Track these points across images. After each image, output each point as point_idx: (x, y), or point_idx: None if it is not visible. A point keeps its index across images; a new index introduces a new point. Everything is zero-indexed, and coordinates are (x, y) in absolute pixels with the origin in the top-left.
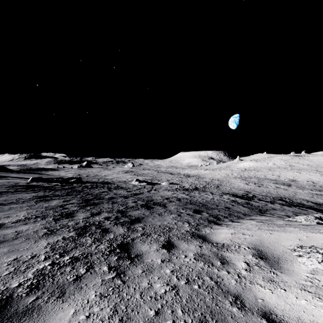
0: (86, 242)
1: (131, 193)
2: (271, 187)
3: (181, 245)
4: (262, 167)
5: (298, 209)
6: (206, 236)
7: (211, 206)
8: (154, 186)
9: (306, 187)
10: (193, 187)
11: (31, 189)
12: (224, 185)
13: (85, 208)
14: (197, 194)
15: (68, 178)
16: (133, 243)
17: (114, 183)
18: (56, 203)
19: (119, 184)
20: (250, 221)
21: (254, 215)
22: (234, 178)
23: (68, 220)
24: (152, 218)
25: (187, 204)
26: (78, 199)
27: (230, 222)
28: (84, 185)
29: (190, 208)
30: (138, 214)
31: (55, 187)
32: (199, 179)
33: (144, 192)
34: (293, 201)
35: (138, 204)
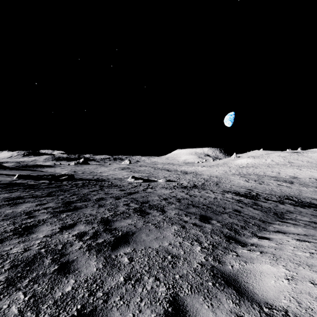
0: (6, 313)
1: (125, 192)
2: (273, 184)
3: (201, 313)
4: (260, 164)
5: (314, 210)
6: (238, 279)
7: (218, 208)
8: (150, 183)
9: (309, 185)
10: (191, 184)
11: (9, 188)
12: (224, 182)
13: (58, 216)
14: (197, 193)
15: (59, 175)
16: (105, 309)
17: (108, 180)
18: (25, 207)
19: (114, 181)
20: (283, 237)
21: (273, 221)
22: (233, 175)
23: (18, 241)
24: (146, 234)
25: (190, 206)
26: (58, 201)
27: (256, 239)
28: (74, 183)
29: (194, 213)
30: (127, 225)
31: (40, 185)
32: (197, 176)
33: (139, 190)
34: (302, 200)
35: (130, 208)
